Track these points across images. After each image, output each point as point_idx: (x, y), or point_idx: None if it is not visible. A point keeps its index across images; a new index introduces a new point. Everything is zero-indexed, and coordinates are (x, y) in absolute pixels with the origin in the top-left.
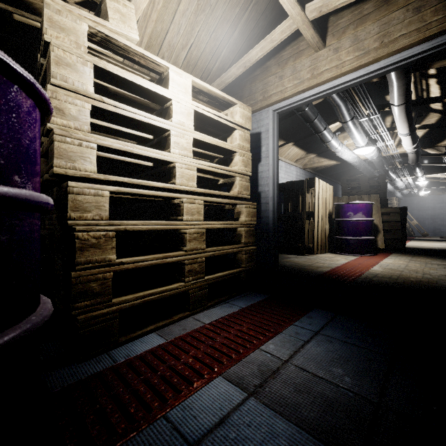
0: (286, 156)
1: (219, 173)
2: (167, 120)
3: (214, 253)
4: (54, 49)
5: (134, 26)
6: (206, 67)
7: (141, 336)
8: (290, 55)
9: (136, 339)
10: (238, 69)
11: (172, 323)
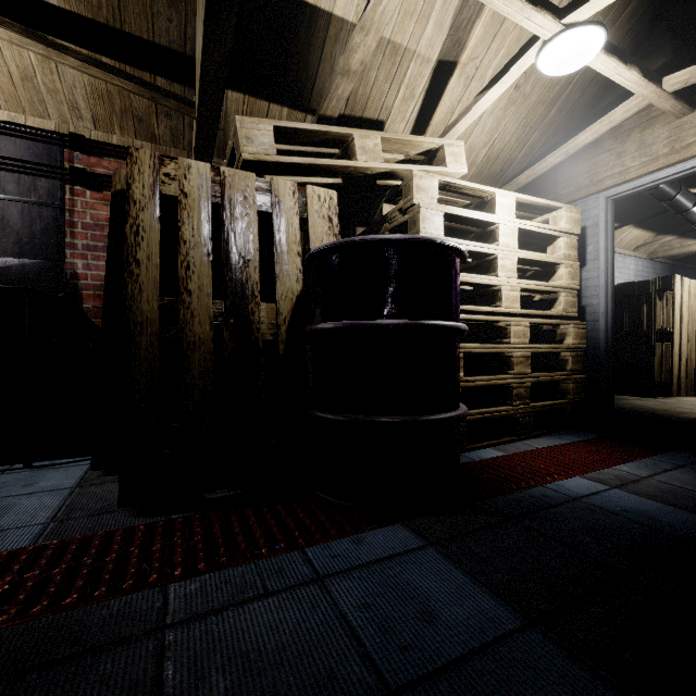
0: (616, 244)
1: (542, 290)
2: (491, 243)
3: (539, 379)
4: (421, 209)
5: (463, 162)
6: (509, 157)
7: (480, 448)
8: (635, 124)
9: (477, 450)
10: (557, 158)
11: (502, 444)
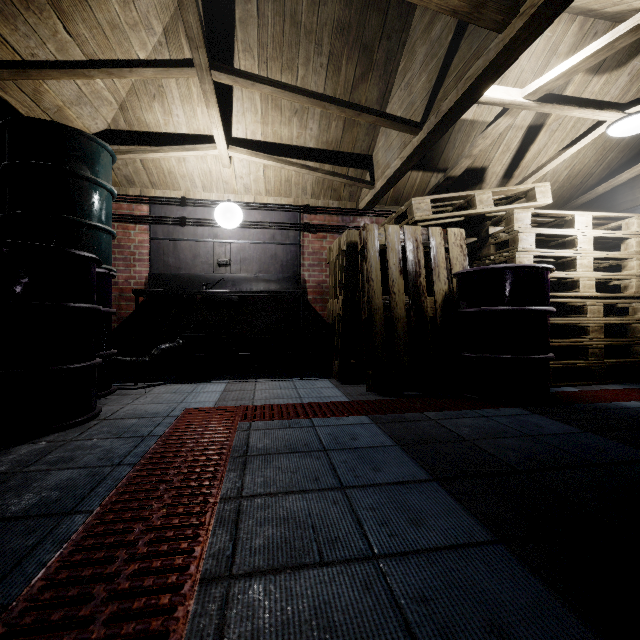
0: None
1: (615, 278)
2: (571, 248)
3: (611, 342)
4: (519, 234)
5: (549, 196)
6: (588, 173)
7: (562, 386)
8: None
9: (560, 387)
10: (632, 174)
11: (580, 385)
